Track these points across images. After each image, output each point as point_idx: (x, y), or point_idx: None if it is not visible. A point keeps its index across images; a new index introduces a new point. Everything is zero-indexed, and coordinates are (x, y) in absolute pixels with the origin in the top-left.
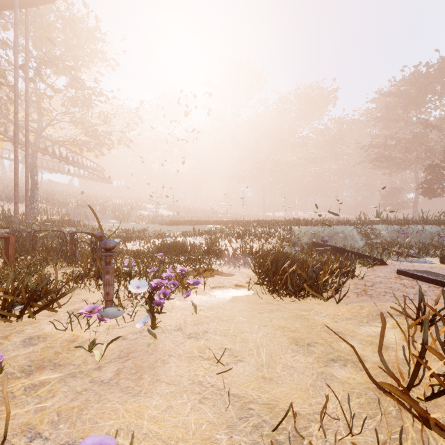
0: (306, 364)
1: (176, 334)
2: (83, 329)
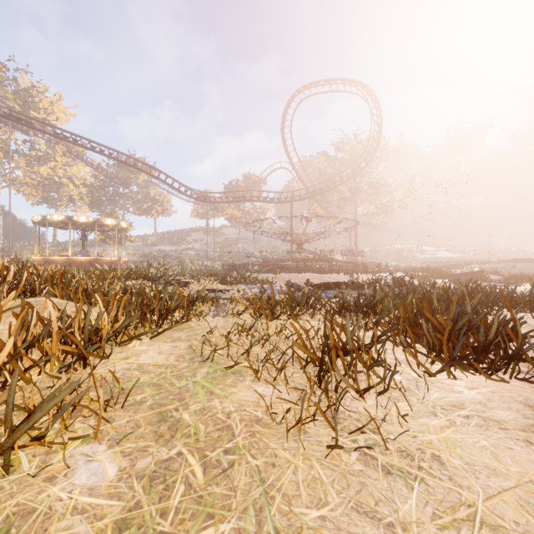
0: None
1: None
2: None
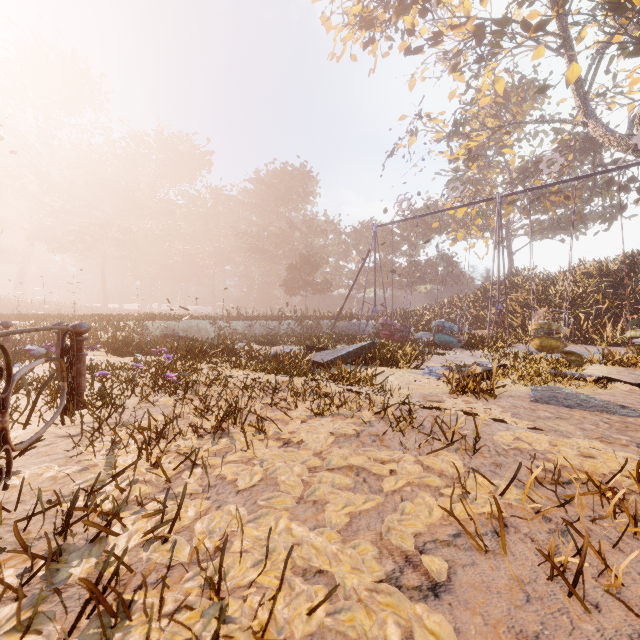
0: None
1: None
2: None
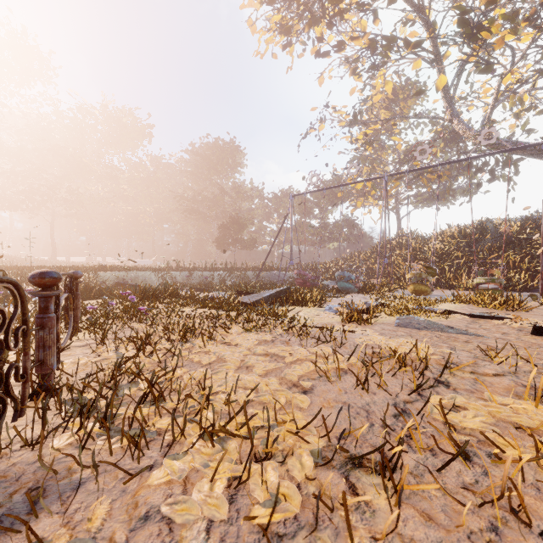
0: None
1: None
2: None
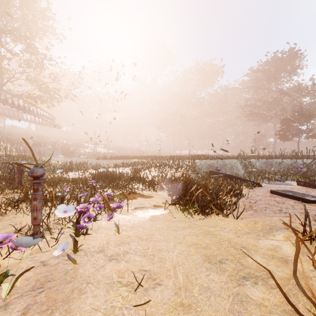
0: (221, 284)
1: (98, 256)
2: (5, 254)
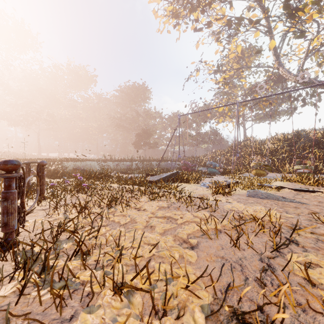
0: None
1: None
2: None
